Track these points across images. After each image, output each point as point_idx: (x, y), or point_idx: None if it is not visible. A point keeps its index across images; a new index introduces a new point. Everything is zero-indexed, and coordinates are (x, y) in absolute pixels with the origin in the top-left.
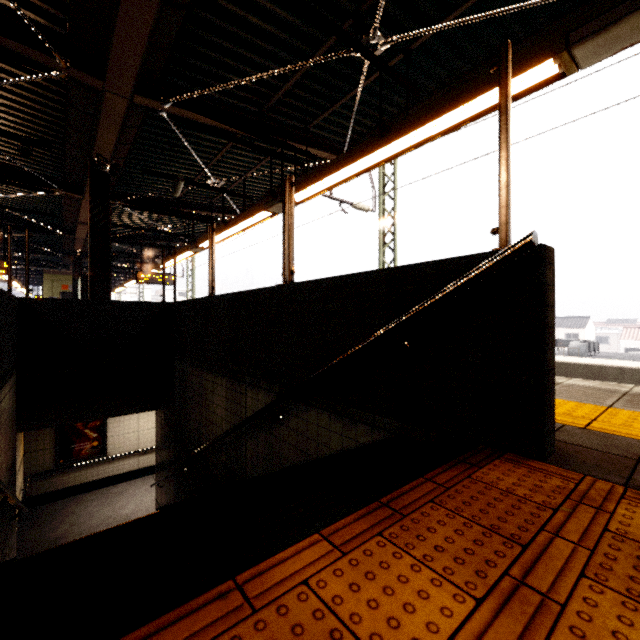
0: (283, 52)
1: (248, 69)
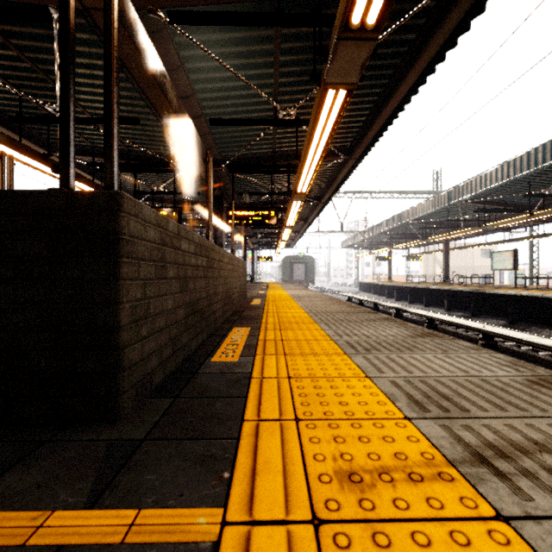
0: (44, 52)
1: (30, 24)
